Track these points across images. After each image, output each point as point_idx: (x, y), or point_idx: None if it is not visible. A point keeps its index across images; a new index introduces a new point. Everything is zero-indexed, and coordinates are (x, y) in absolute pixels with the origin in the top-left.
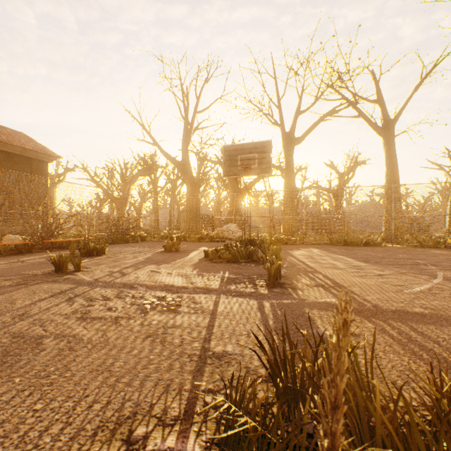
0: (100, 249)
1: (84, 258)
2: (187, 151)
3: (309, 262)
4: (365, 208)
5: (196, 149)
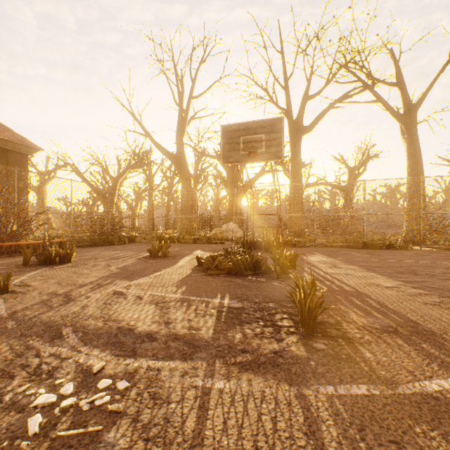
0: (64, 254)
1: (39, 267)
2: (181, 143)
3: (338, 274)
4: (387, 205)
5: (192, 142)
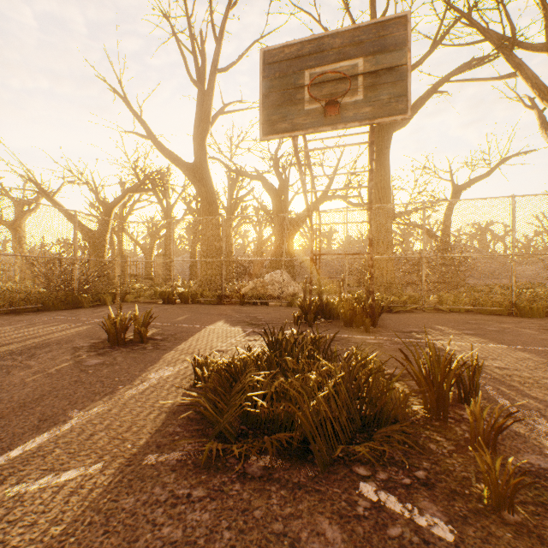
0: None
1: None
2: (202, 147)
3: None
4: None
5: (223, 154)
